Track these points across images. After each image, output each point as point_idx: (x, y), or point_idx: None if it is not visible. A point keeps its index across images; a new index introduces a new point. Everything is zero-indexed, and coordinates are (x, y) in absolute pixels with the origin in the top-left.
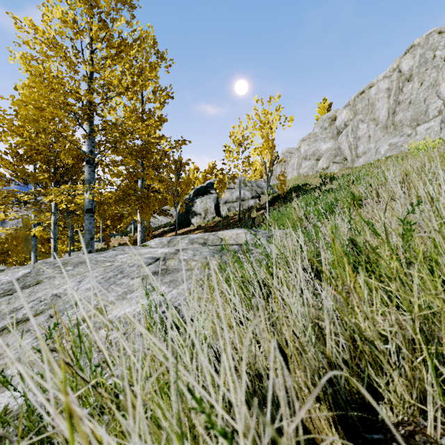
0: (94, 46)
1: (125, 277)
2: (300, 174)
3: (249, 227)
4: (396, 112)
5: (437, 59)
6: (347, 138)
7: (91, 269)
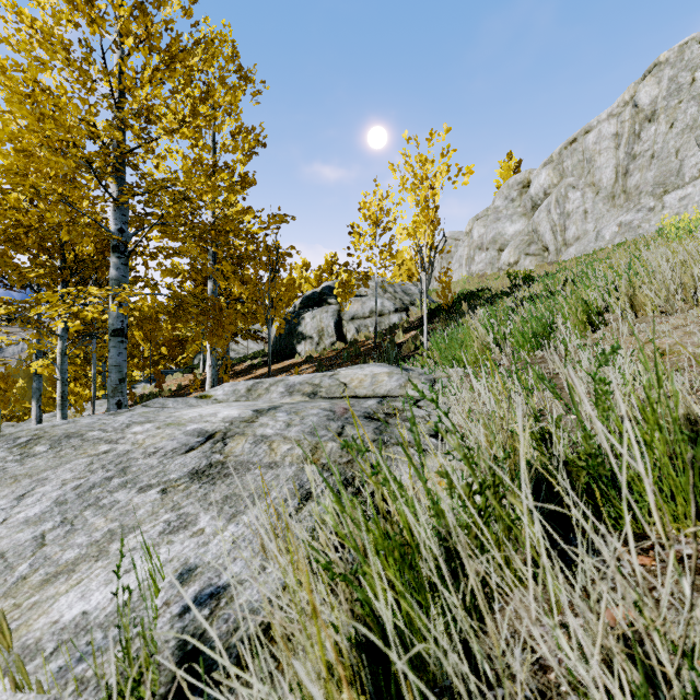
0: (124, 47)
1: (126, 486)
2: (472, 273)
3: (393, 360)
4: (630, 172)
5: (697, 85)
6: (548, 215)
7: (62, 461)
